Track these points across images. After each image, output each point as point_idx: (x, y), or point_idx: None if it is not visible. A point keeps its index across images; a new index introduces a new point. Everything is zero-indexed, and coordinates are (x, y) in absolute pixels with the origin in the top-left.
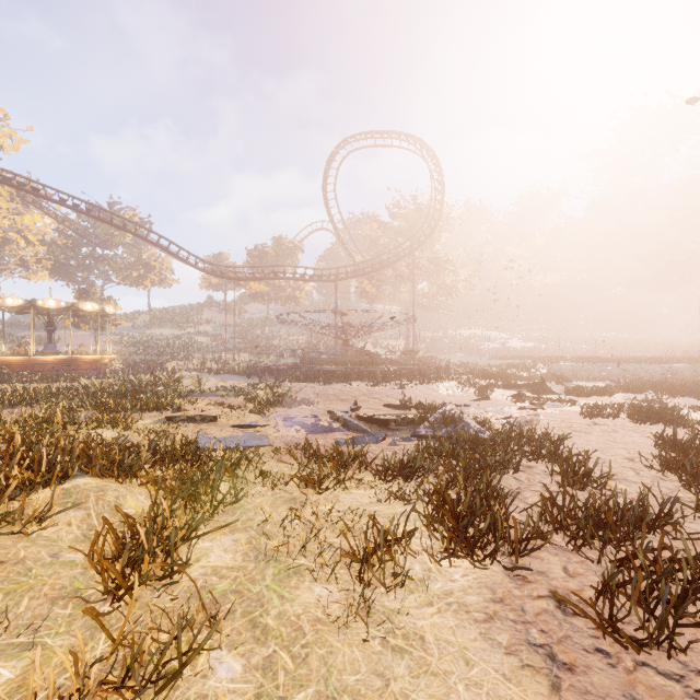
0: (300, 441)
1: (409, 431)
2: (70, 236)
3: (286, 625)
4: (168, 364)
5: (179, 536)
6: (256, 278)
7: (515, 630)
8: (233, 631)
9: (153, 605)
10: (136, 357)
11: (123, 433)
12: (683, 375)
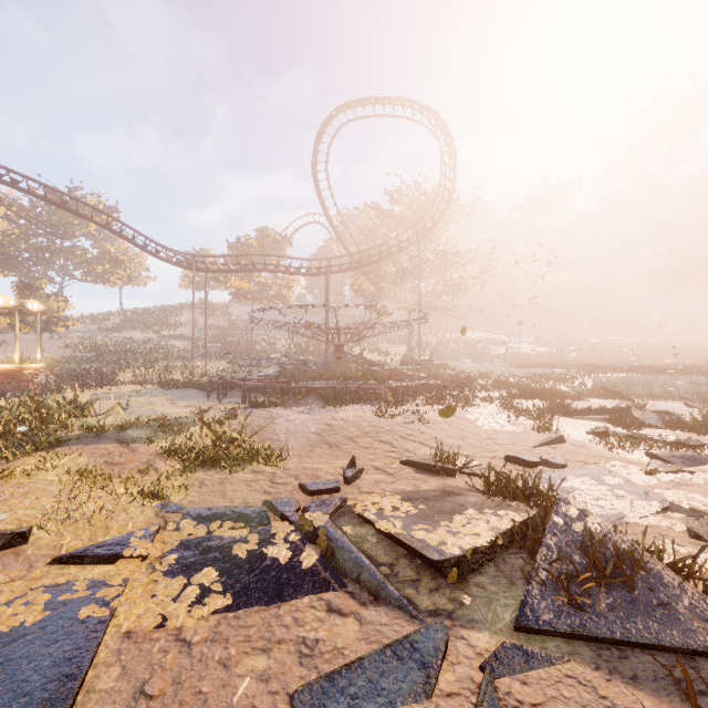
0: (181, 673)
1: (491, 581)
2: (23, 225)
3: None
4: (123, 374)
5: None
6: (230, 270)
7: None
8: None
9: None
10: (87, 364)
11: None
12: None
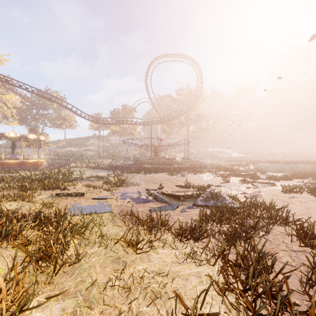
0: (129, 208)
1: (191, 201)
2: (27, 105)
3: None
4: (72, 164)
5: None
6: (113, 123)
7: None
8: None
9: None
10: (57, 161)
11: (24, 204)
12: None
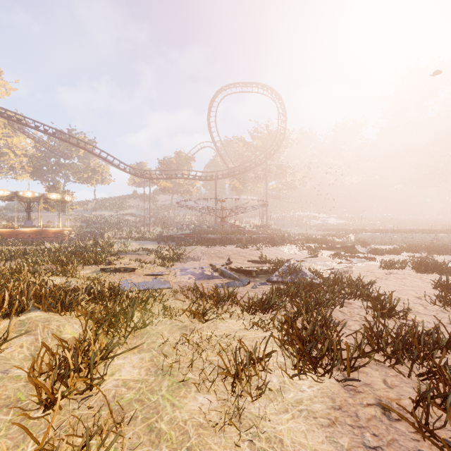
0: (191, 285)
1: (265, 278)
2: (43, 151)
3: (175, 429)
4: (107, 234)
5: (99, 356)
6: (164, 178)
7: (353, 434)
8: (134, 435)
9: (71, 415)
10: (85, 229)
11: (69, 280)
12: (443, 241)
